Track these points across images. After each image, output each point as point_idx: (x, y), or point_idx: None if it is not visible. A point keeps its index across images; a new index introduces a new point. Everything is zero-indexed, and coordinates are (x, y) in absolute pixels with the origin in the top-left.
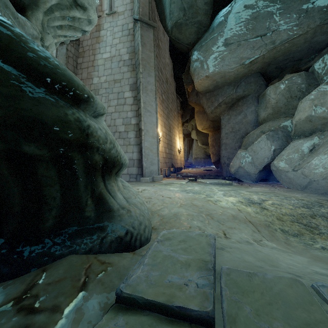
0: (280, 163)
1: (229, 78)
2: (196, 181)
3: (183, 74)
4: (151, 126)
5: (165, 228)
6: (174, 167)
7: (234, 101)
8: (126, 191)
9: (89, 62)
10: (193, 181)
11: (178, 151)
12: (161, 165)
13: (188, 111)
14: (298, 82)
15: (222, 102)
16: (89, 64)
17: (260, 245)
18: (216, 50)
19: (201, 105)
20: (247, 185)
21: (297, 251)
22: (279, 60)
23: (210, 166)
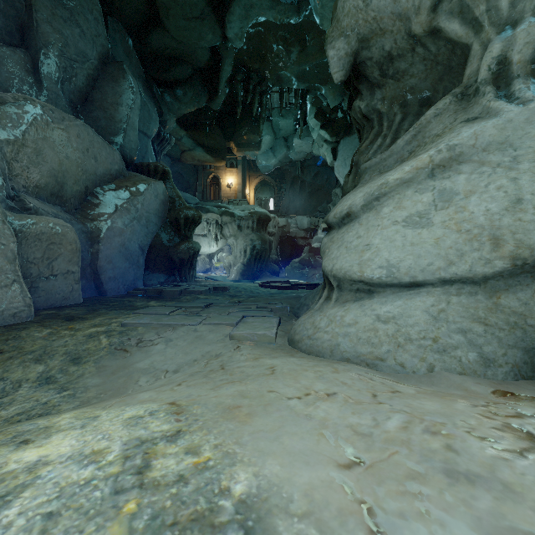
0: None
1: None
2: None
3: None
4: None
5: (280, 350)
6: None
7: None
8: (330, 306)
9: None
10: None
11: None
12: None
13: None
14: None
15: None
16: None
17: (164, 372)
18: None
19: None
20: None
21: (121, 378)
22: None
23: None
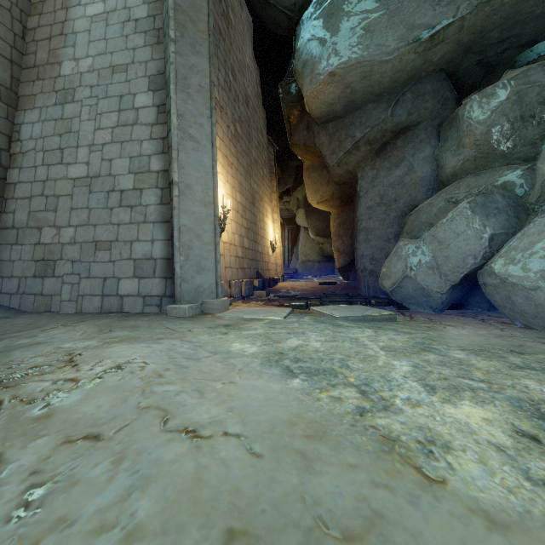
0: (510, 268)
1: (380, 80)
2: (308, 309)
3: (280, 84)
4: (200, 175)
5: None
6: (262, 277)
7: (387, 138)
8: None
9: (54, 26)
10: (302, 309)
11: (271, 246)
12: (230, 273)
13: (290, 172)
14: (541, 81)
15: (361, 139)
16: (55, 31)
17: None
18: (354, 10)
19: (316, 150)
20: (424, 318)
21: None
22: (490, 40)
23: (331, 276)
